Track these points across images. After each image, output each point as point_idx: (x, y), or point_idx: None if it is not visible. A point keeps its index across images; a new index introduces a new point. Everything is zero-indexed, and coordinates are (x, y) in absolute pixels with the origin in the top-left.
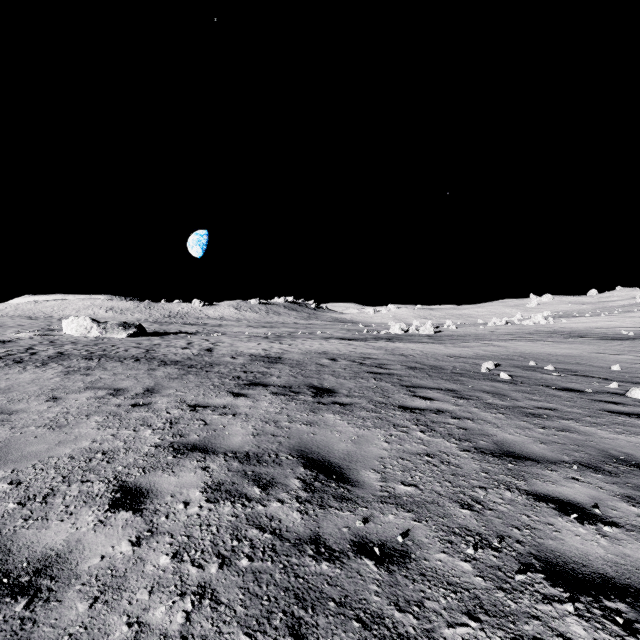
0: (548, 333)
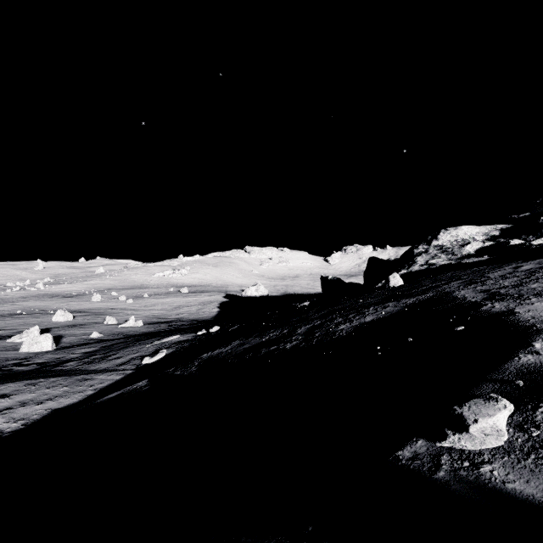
0: (44, 295)
